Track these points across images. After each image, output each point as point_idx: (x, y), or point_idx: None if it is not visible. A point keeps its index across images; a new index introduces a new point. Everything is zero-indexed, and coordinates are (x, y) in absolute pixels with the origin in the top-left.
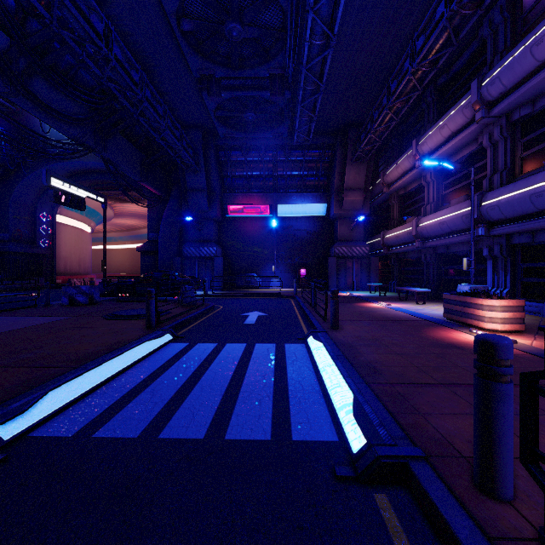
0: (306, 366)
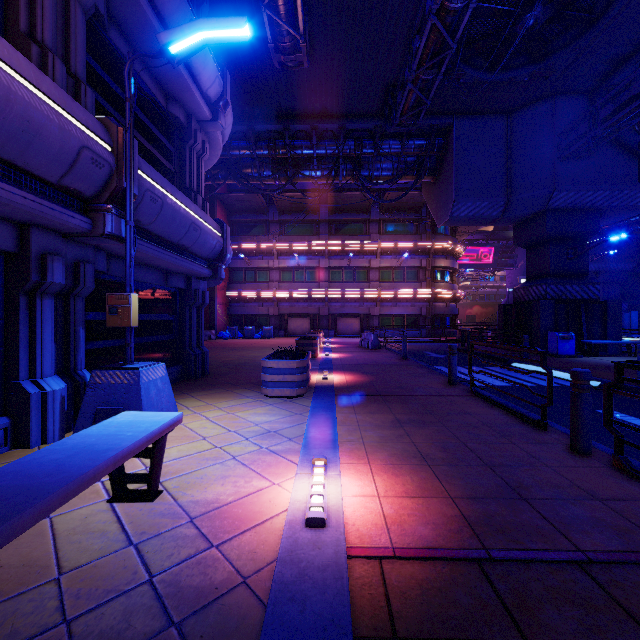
0: None
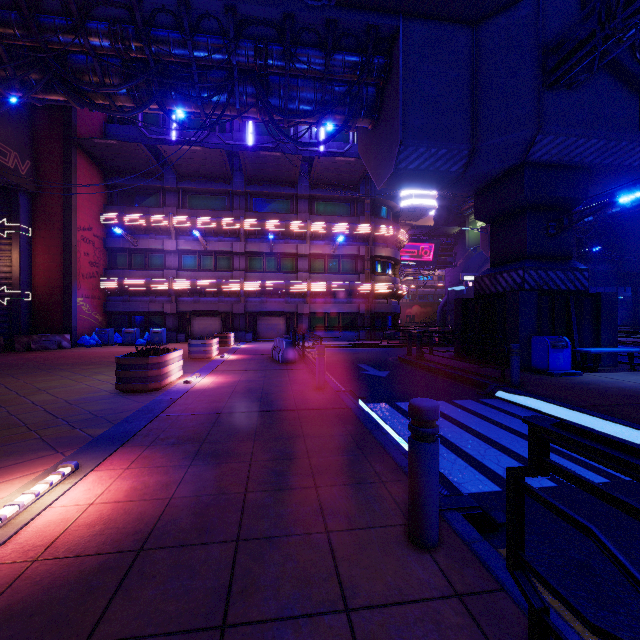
0: None
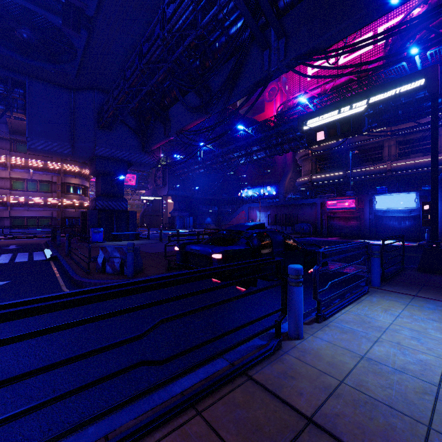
0: None
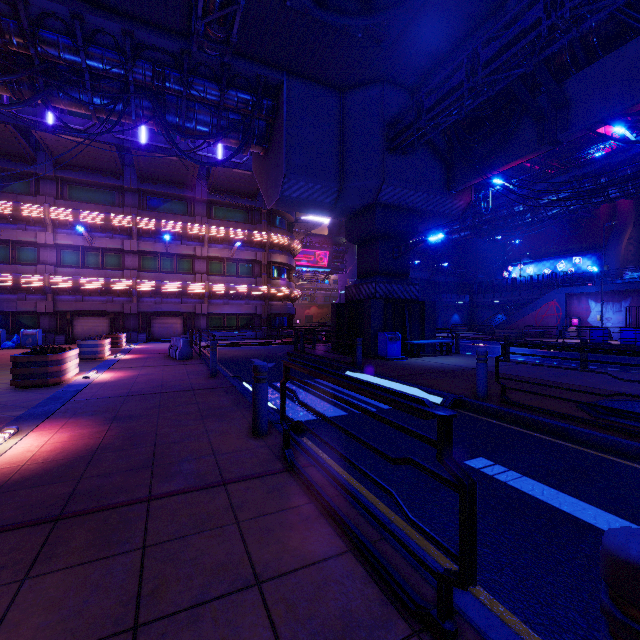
0: (275, 401)
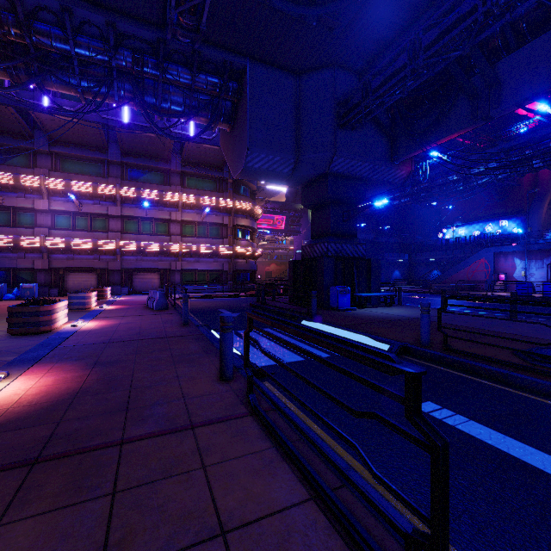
0: (239, 348)
